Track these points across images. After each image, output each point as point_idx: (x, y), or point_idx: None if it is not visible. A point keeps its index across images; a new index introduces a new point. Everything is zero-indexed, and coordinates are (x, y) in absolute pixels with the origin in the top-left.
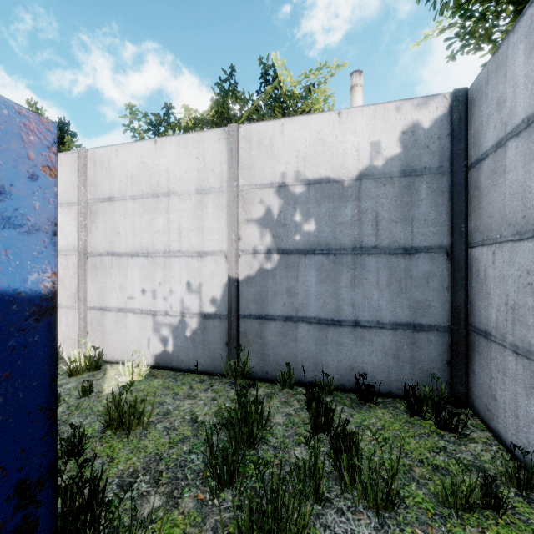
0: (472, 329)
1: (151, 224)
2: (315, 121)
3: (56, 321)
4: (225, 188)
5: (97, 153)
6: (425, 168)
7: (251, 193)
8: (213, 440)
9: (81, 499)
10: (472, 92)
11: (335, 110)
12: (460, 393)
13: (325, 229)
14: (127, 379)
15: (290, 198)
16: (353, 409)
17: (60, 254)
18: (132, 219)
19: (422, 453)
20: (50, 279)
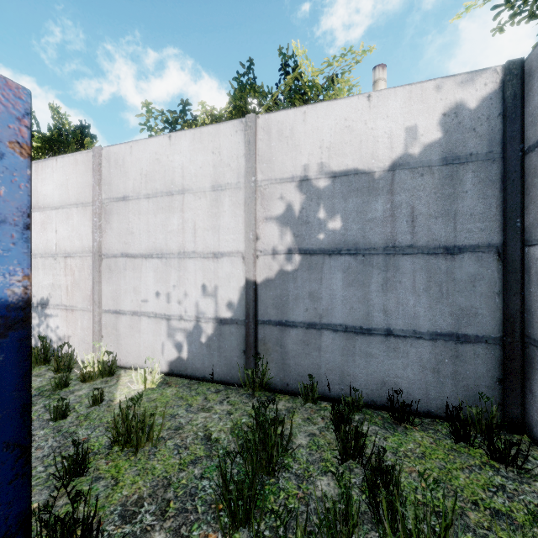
0: (531, 341)
1: (165, 223)
2: (341, 107)
3: (29, 336)
4: (242, 183)
5: (111, 152)
6: (470, 154)
7: (270, 188)
8: (227, 464)
9: (75, 536)
10: (531, 62)
11: (364, 93)
12: (514, 416)
13: (353, 226)
14: (139, 386)
15: (313, 192)
16: (386, 430)
17: (76, 256)
18: (146, 218)
19: (475, 492)
20: (21, 284)
